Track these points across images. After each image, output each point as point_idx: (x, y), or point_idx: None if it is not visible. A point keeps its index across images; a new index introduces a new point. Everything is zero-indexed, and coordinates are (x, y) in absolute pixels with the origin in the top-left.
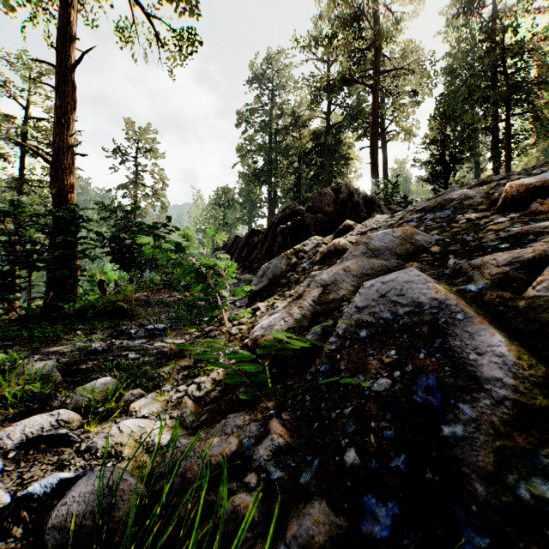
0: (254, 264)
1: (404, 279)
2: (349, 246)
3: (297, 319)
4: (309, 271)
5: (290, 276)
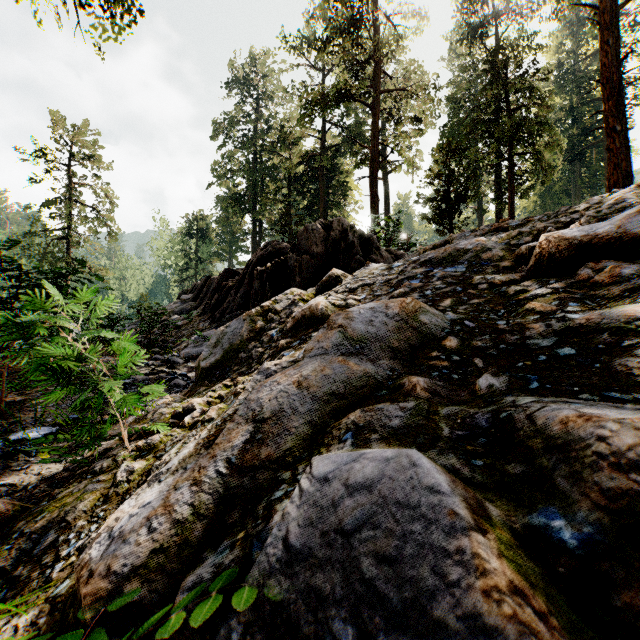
0: (225, 315)
1: (396, 490)
2: (331, 311)
3: (179, 521)
4: (275, 344)
5: (252, 349)
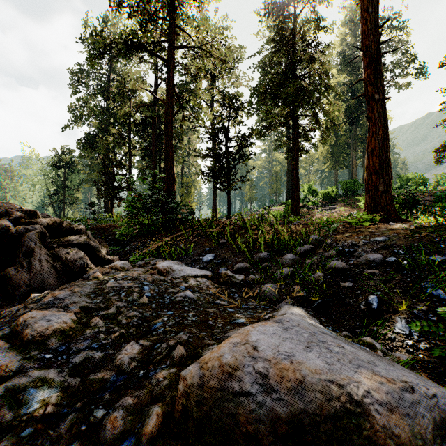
0: None
1: None
2: None
3: None
4: None
5: None
